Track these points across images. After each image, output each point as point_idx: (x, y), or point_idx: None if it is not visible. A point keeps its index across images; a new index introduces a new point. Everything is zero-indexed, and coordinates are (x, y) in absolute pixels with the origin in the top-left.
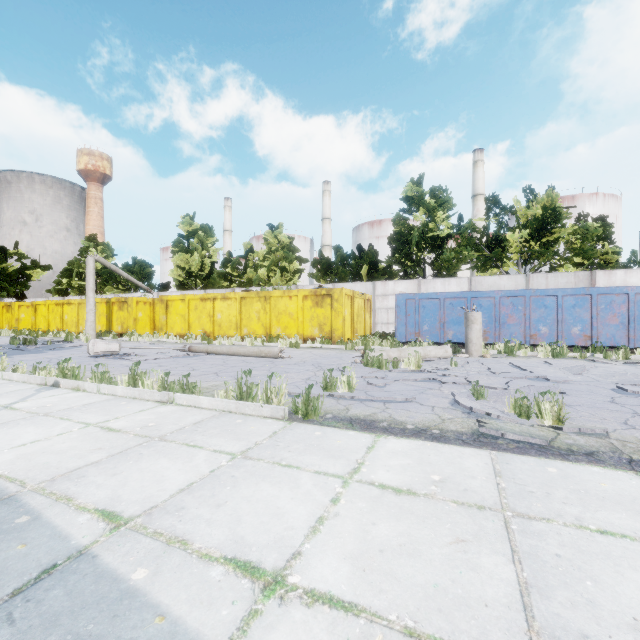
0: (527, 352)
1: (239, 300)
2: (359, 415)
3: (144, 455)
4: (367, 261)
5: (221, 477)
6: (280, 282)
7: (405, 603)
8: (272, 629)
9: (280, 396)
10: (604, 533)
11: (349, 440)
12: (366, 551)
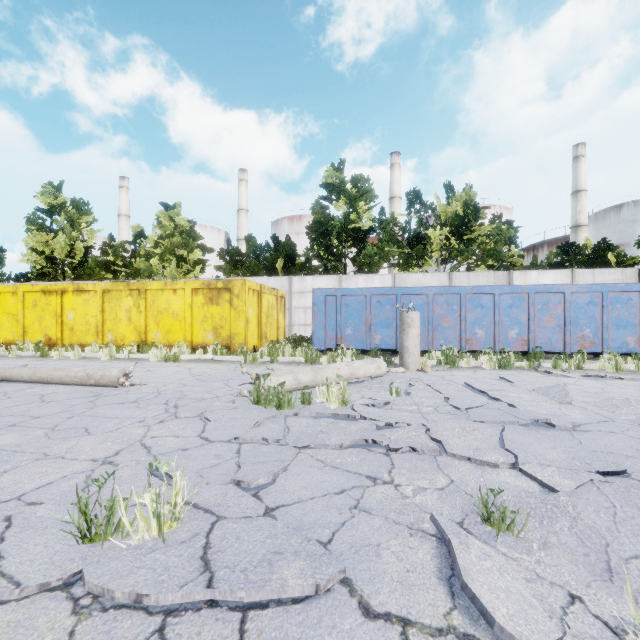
0: (470, 362)
1: (100, 294)
2: None
3: None
4: (283, 254)
5: None
6: (176, 274)
7: None
8: None
9: None
10: None
11: None
12: None
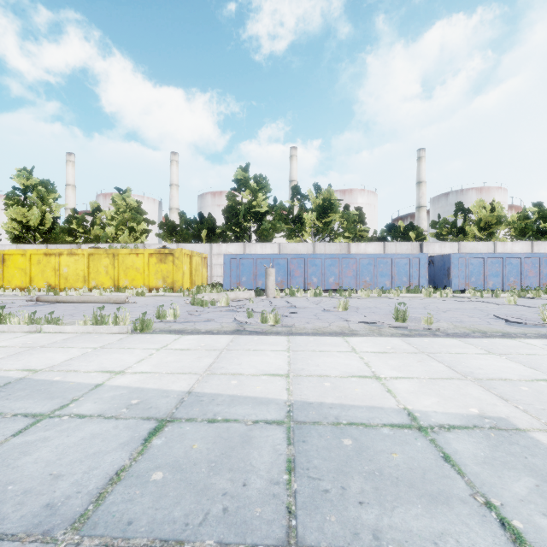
0: (302, 294)
1: (87, 256)
2: (176, 328)
3: (34, 353)
4: (207, 226)
5: (89, 355)
6: (128, 240)
7: (170, 370)
8: (119, 379)
9: (125, 321)
10: (254, 350)
11: (166, 338)
12: (160, 363)
